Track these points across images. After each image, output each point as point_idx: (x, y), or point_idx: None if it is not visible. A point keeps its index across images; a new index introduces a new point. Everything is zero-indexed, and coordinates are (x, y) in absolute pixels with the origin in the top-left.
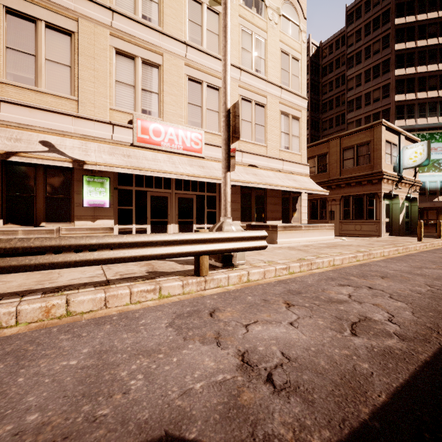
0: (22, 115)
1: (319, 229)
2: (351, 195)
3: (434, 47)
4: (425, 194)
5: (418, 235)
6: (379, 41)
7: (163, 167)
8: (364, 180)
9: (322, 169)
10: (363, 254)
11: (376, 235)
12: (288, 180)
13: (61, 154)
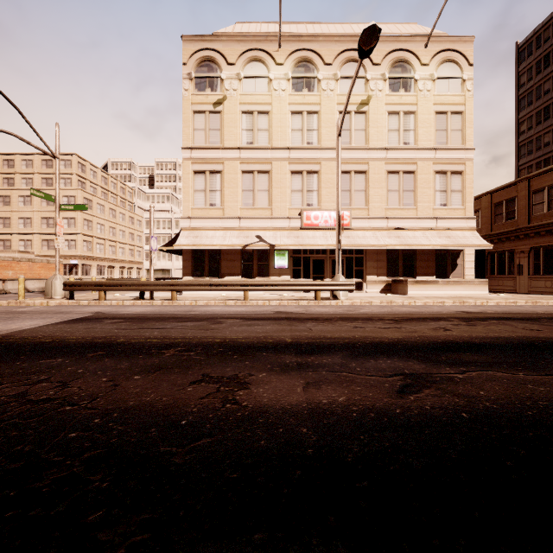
0: (248, 223)
1: (463, 284)
2: (542, 245)
3: None
4: None
5: None
6: None
7: (318, 242)
8: None
9: (510, 216)
10: (453, 301)
11: None
12: (438, 238)
13: (264, 242)
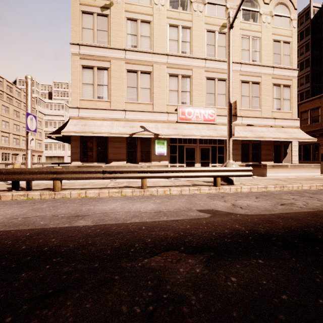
0: (133, 115)
1: (304, 168)
2: None
3: None
4: None
5: None
6: None
7: (193, 133)
8: None
9: (315, 120)
10: None
11: None
12: (278, 133)
13: (148, 131)
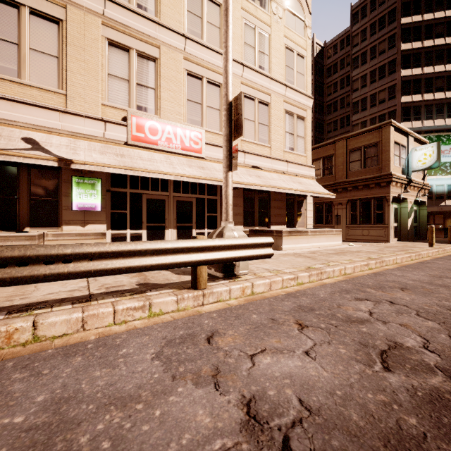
0: (3, 109)
1: (326, 234)
2: (358, 198)
3: (441, 48)
4: (432, 198)
5: (429, 240)
6: (385, 41)
7: (159, 167)
8: (372, 183)
9: (328, 172)
10: (375, 261)
11: (384, 240)
12: (293, 183)
13: (45, 152)
